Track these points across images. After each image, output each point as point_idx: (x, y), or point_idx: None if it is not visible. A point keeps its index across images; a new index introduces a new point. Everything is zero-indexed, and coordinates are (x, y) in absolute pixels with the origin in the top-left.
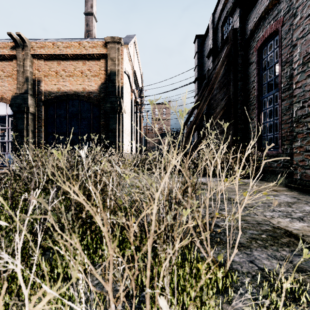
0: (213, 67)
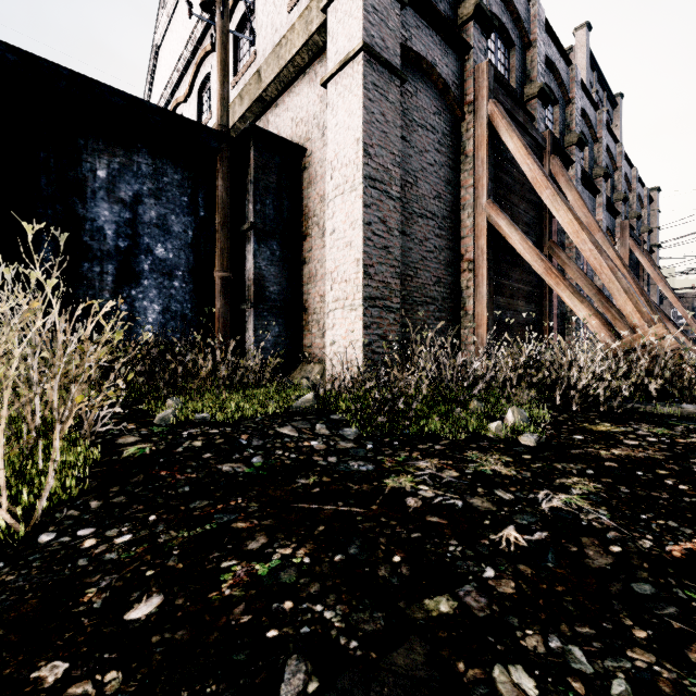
0: (514, 111)
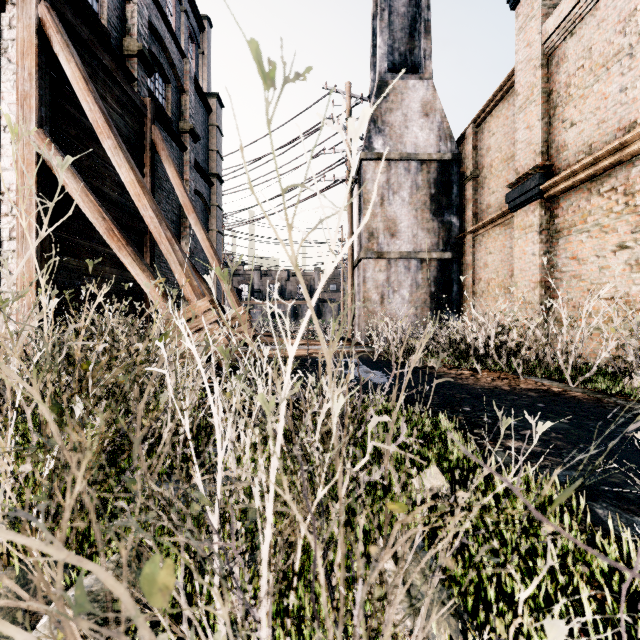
0: None
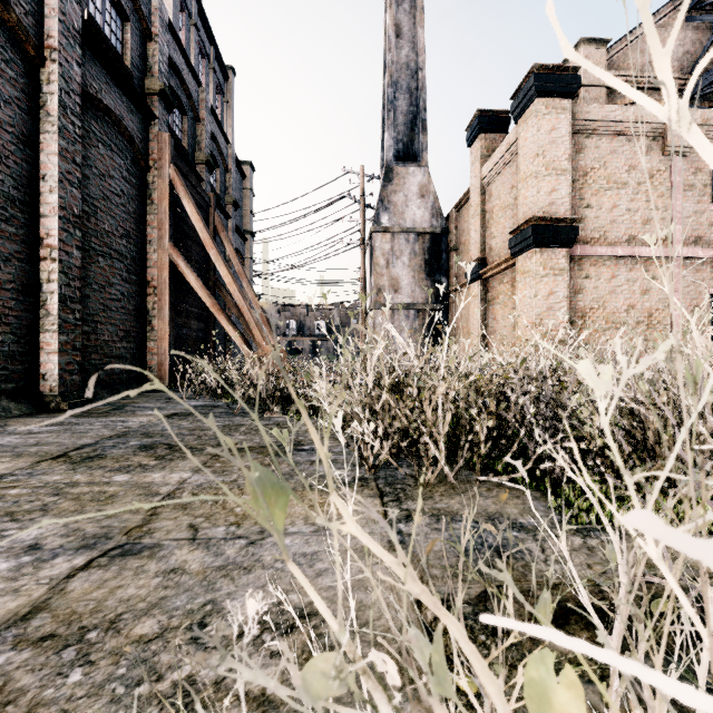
0: None
